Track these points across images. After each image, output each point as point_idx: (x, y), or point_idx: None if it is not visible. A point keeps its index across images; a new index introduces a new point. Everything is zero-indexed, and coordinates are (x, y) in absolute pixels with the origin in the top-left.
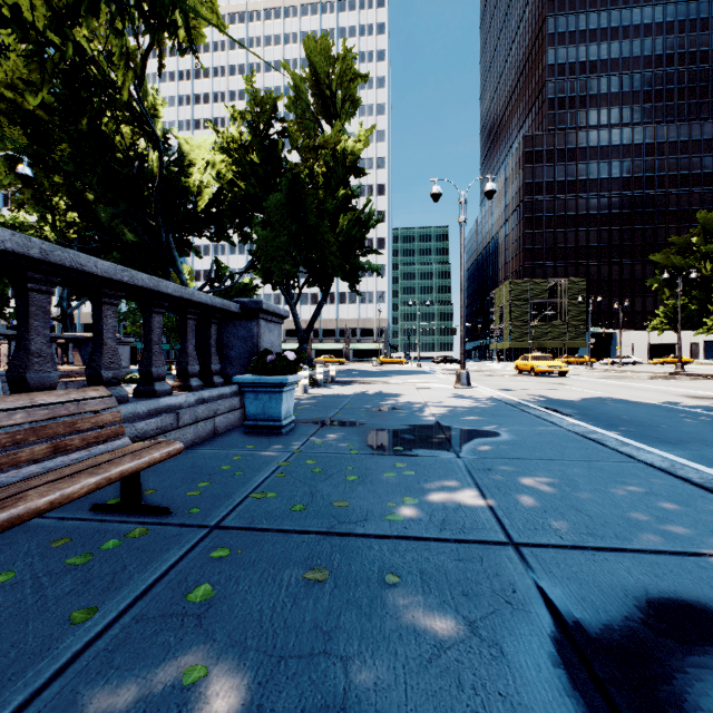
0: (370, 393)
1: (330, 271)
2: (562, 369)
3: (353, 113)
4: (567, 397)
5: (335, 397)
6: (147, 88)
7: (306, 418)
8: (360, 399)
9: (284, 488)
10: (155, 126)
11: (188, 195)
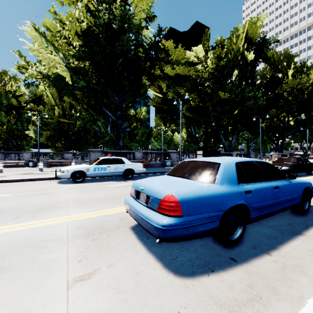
0: None
1: (310, 141)
2: None
3: None
4: None
5: None
6: None
7: None
8: None
9: None
10: None
11: None
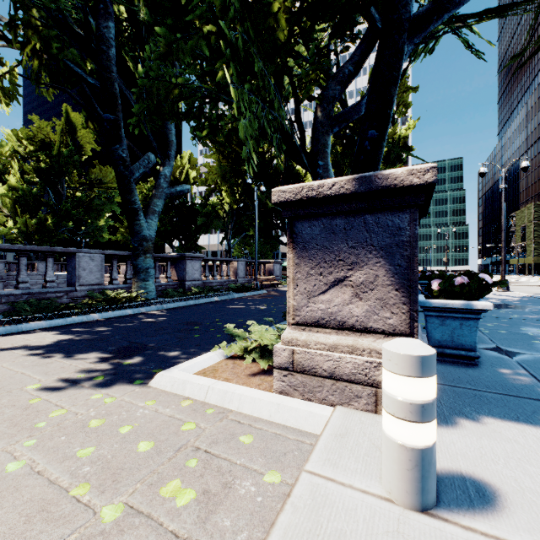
0: None
1: None
2: None
3: (406, 112)
4: None
5: None
6: None
7: None
8: None
9: None
10: None
11: (299, 178)
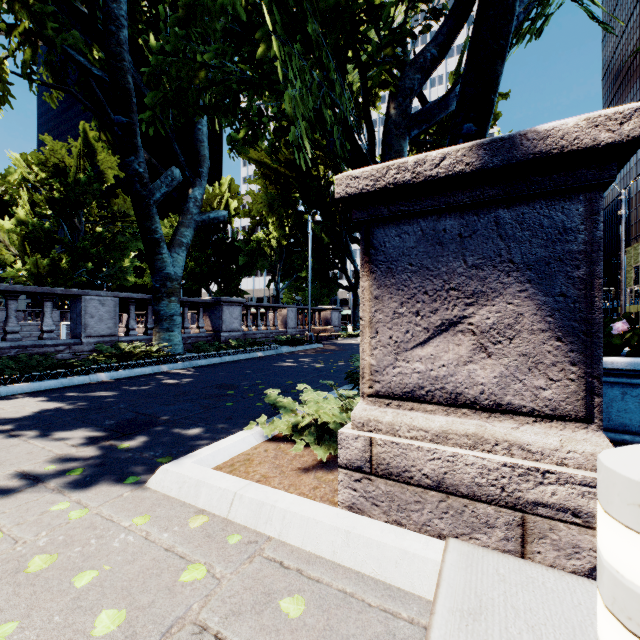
0: None
1: None
2: None
3: (494, 124)
4: None
5: None
6: None
7: None
8: None
9: None
10: None
11: None
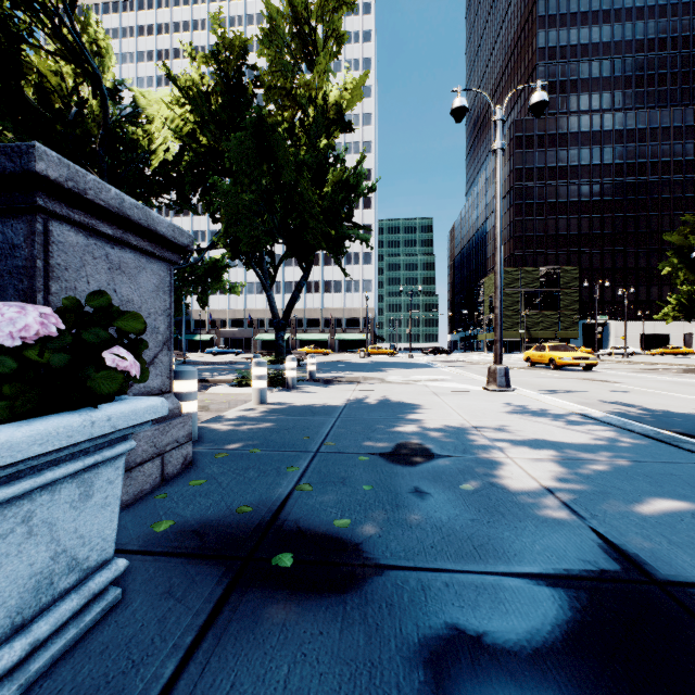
0: (367, 403)
1: (310, 242)
2: (589, 361)
3: (339, 52)
4: (668, 406)
5: (310, 412)
6: (91, 24)
7: (210, 511)
8: (352, 419)
9: None
10: (105, 74)
11: (139, 151)
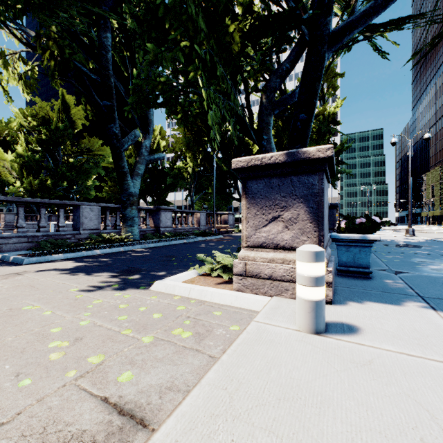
0: None
1: None
2: None
3: (334, 93)
4: None
5: None
6: None
7: None
8: None
9: (376, 249)
10: None
11: (249, 147)
